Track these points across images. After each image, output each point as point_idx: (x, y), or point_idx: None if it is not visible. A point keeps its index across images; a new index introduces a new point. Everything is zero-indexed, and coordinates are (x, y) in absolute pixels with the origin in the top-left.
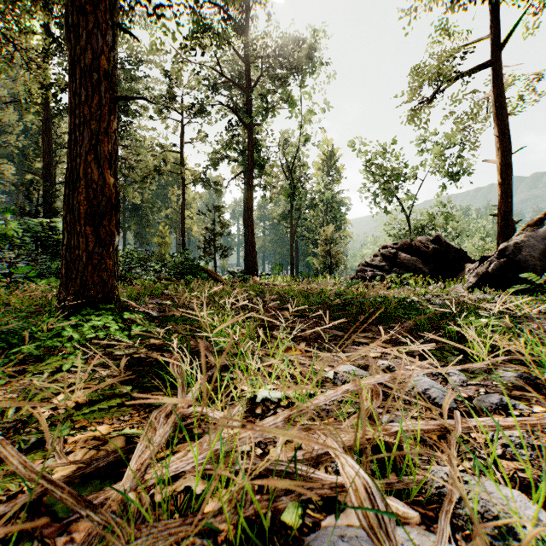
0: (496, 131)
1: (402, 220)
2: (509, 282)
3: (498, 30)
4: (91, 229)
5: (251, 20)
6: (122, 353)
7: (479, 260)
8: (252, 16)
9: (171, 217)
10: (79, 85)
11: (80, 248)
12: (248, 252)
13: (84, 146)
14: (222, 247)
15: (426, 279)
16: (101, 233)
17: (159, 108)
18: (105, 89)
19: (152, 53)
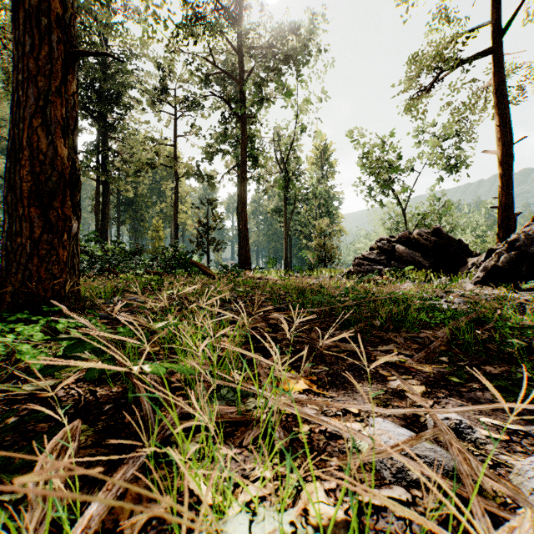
0: (496, 121)
1: (395, 214)
2: (520, 277)
3: (498, 17)
4: (38, 211)
5: (244, 10)
6: (32, 388)
7: (486, 253)
8: (246, 6)
9: (165, 212)
10: (23, 32)
11: (24, 235)
12: (241, 246)
13: (28, 107)
14: (215, 241)
15: (426, 273)
16: (52, 216)
17: (151, 101)
18: (57, 38)
19: (145, 45)
